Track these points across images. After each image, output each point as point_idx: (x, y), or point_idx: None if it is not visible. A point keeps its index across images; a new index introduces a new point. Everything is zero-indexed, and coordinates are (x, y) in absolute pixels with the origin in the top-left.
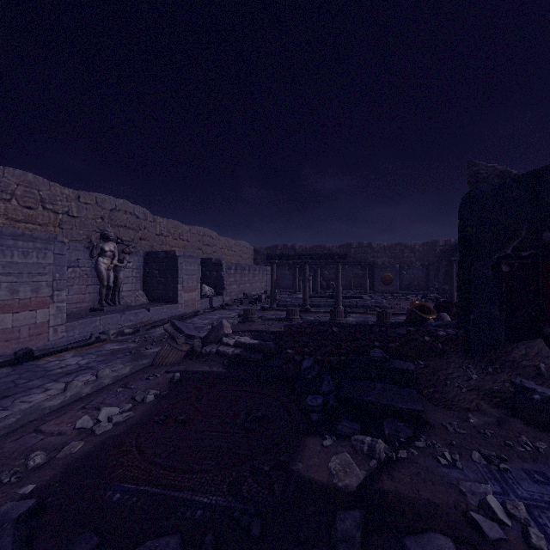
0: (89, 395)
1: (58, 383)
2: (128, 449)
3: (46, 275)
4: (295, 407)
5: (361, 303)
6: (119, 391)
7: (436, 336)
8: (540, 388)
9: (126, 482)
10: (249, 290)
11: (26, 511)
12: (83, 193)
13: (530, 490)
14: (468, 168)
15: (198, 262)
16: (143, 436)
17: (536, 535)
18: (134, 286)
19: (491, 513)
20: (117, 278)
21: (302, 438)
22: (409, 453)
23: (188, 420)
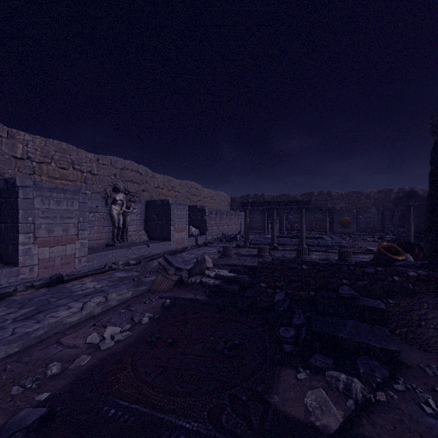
0: (100, 314)
1: (79, 303)
2: (124, 366)
3: (73, 218)
4: (268, 337)
5: (322, 243)
6: (122, 312)
7: (406, 276)
8: None
9: (120, 399)
10: (227, 231)
11: (38, 419)
12: (101, 157)
13: None
14: (431, 119)
15: (187, 208)
16: (137, 355)
17: None
18: (138, 227)
19: None
20: (125, 221)
21: (276, 369)
22: (388, 396)
23: (175, 343)
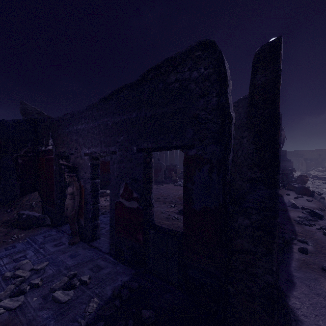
0: None
1: None
2: None
3: None
4: None
5: None
6: None
7: None
8: (27, 212)
9: None
10: None
11: None
12: None
13: (2, 254)
14: (21, 105)
15: None
16: None
17: None
18: None
19: None
20: None
21: None
22: None
23: None
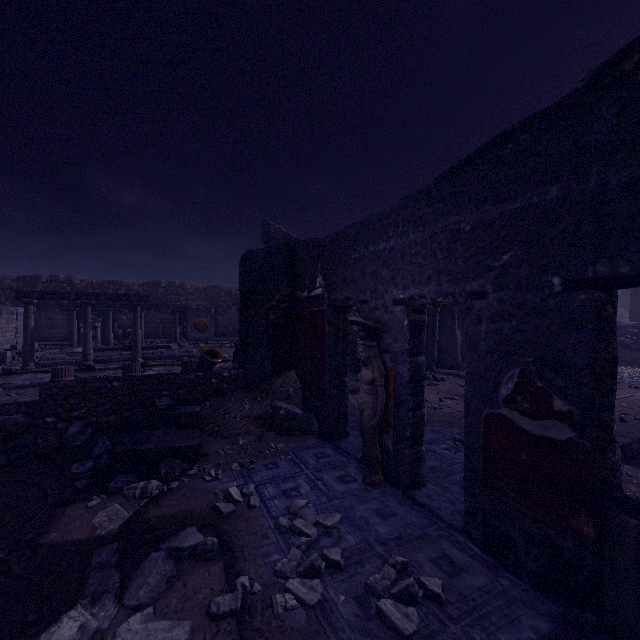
0: None
1: None
2: None
3: None
4: (53, 483)
5: (167, 354)
6: None
7: (221, 377)
8: (285, 405)
9: None
10: None
11: None
12: None
13: (263, 475)
14: (262, 226)
15: None
16: None
17: (254, 499)
18: None
19: (231, 498)
20: None
21: (60, 510)
22: (181, 482)
23: None
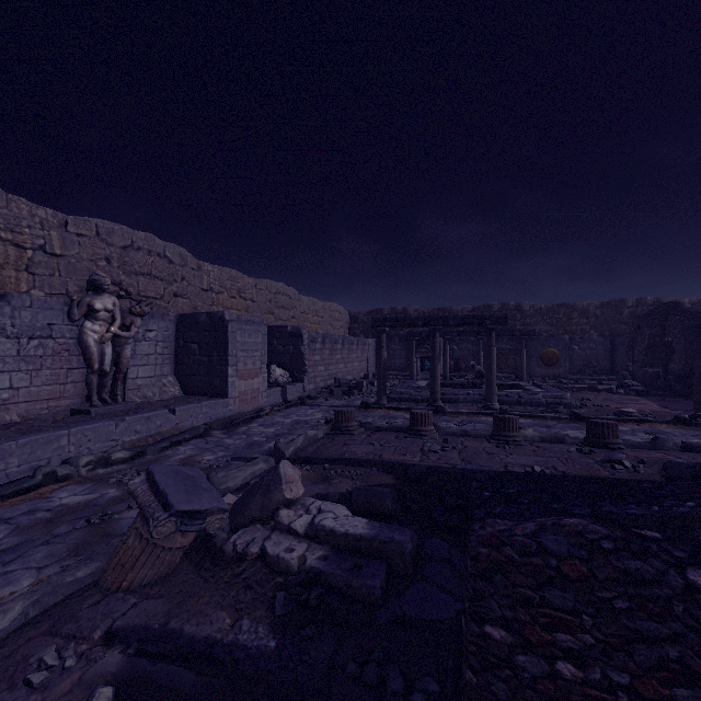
0: None
1: None
2: None
3: None
4: None
5: (527, 398)
6: None
7: None
8: None
9: None
10: (343, 374)
11: None
12: (74, 218)
13: None
14: None
15: (264, 331)
16: None
17: None
18: (159, 369)
19: None
20: (119, 357)
21: None
22: None
23: None
